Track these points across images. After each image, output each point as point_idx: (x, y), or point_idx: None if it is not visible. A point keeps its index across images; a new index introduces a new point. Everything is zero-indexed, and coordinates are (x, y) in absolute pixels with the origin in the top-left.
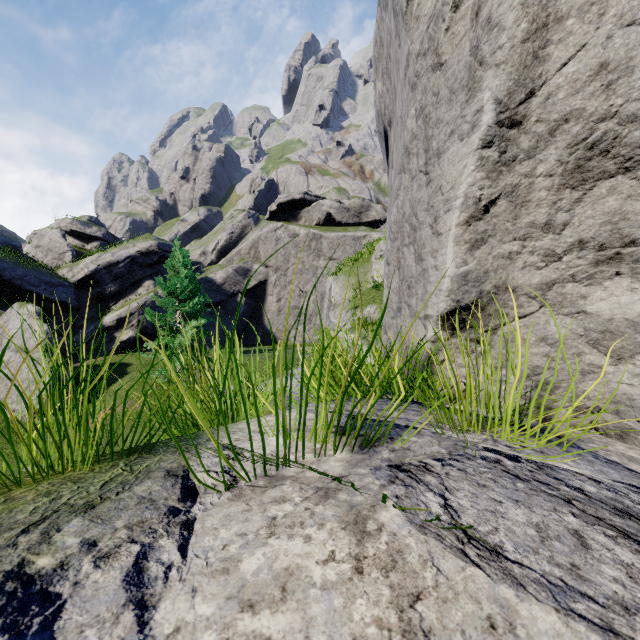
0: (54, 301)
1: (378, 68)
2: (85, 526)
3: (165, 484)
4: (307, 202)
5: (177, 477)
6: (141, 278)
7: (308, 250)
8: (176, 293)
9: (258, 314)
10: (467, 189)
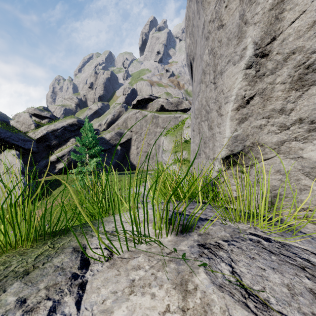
0: (25, 148)
1: (187, 31)
2: (21, 288)
3: (71, 257)
4: (151, 99)
5: (79, 252)
6: (69, 137)
7: (152, 123)
8: (86, 145)
9: (127, 155)
10: (237, 91)
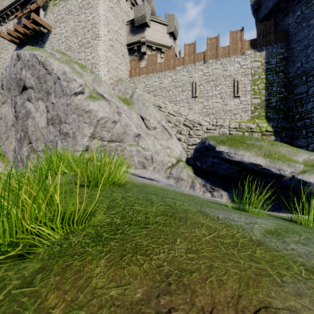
0: None
1: (28, 69)
2: None
3: None
4: None
5: None
6: None
7: None
8: None
9: None
10: (89, 136)
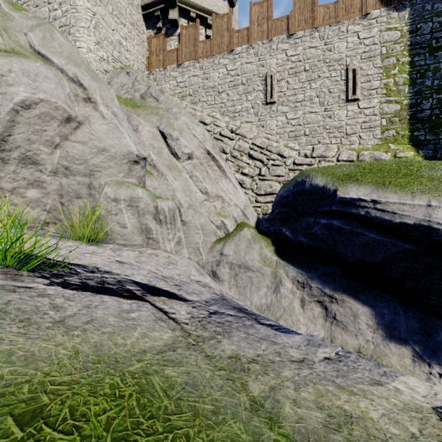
0: None
1: None
2: None
3: None
4: None
5: None
6: None
7: None
8: None
9: None
10: None
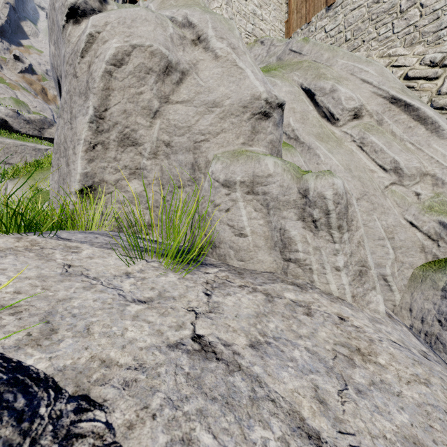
0: None
1: (52, 36)
2: None
3: None
4: None
5: None
6: None
7: None
8: None
9: None
10: (85, 137)
